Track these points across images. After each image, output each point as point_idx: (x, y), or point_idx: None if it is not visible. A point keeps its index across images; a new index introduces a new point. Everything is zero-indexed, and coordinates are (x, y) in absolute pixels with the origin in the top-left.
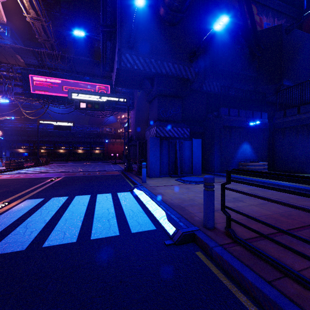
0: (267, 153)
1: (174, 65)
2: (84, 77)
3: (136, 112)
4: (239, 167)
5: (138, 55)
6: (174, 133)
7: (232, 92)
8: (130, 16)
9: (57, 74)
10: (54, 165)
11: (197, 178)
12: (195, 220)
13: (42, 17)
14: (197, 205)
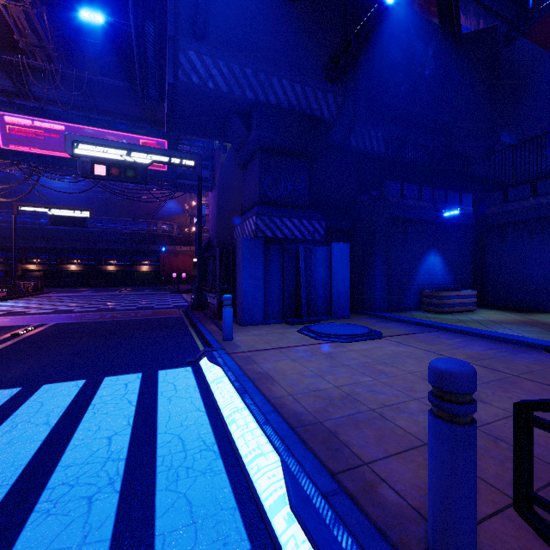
0: (472, 273)
1: (294, 85)
2: (114, 122)
3: (218, 193)
4: (423, 300)
5: (216, 57)
6: (293, 230)
7: (405, 154)
8: None
9: (56, 112)
10: (51, 296)
11: (345, 325)
12: (389, 509)
13: None
14: (370, 419)
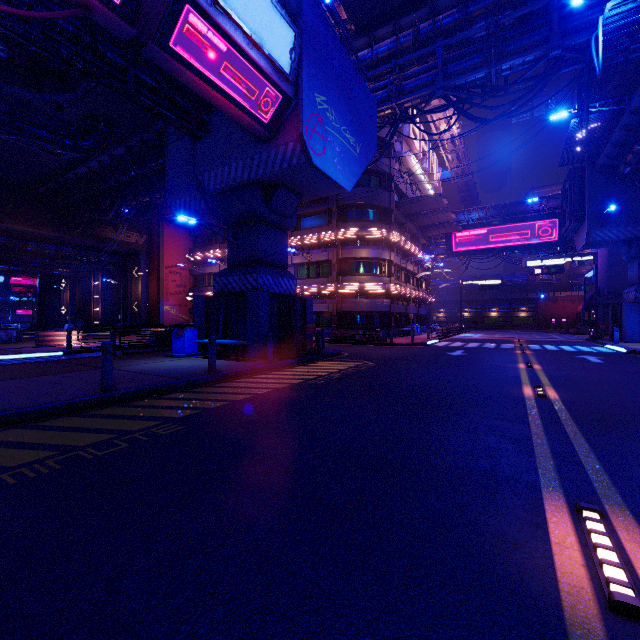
0: None
1: None
2: (517, 218)
3: (609, 249)
4: None
5: (609, 229)
6: None
7: None
8: (600, 198)
9: (482, 223)
10: (479, 332)
11: None
12: None
13: (465, 163)
14: None
